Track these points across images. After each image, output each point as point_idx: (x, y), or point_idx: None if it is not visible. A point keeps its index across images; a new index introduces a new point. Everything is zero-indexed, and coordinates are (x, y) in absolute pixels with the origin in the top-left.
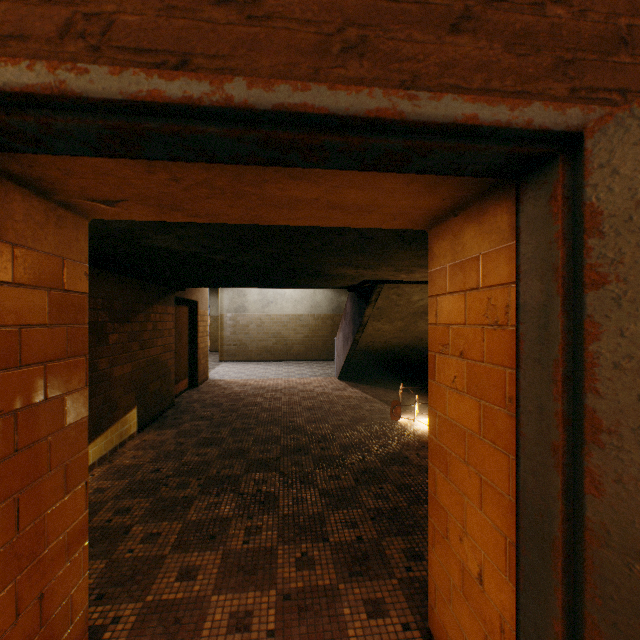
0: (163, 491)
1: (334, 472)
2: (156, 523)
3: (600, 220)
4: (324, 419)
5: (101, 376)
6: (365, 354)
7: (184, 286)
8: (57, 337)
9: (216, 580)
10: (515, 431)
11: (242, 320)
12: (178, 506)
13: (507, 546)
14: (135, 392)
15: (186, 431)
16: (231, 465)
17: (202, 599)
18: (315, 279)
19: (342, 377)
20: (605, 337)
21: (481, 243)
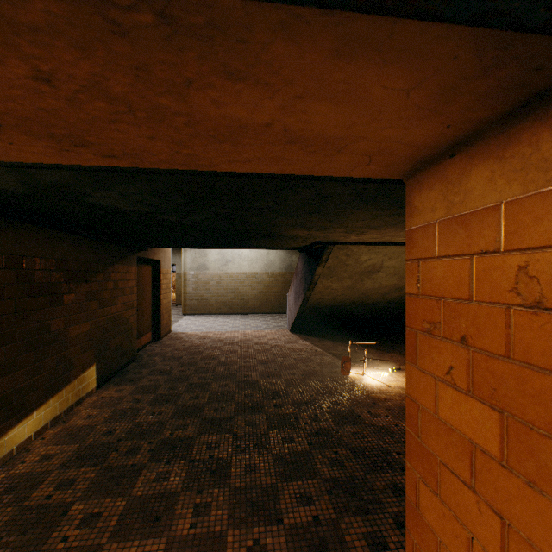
0: (112, 458)
1: (288, 433)
2: (99, 500)
3: None
4: (277, 373)
5: (54, 337)
6: (315, 309)
7: (146, 247)
8: None
9: None
10: None
11: (203, 277)
12: (125, 477)
13: None
14: (94, 350)
15: (144, 387)
16: (185, 426)
17: None
18: (269, 240)
19: (293, 330)
20: None
21: (504, 187)
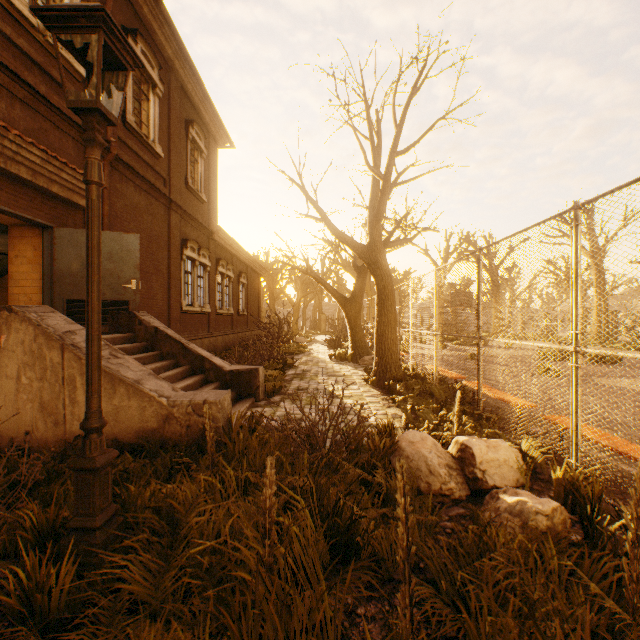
0: None
1: None
2: None
3: (56, 238)
4: None
5: None
6: None
7: None
8: None
9: None
10: (44, 264)
11: None
12: None
13: (40, 288)
14: None
15: None
16: None
17: None
18: None
19: None
20: (57, 250)
21: (32, 235)
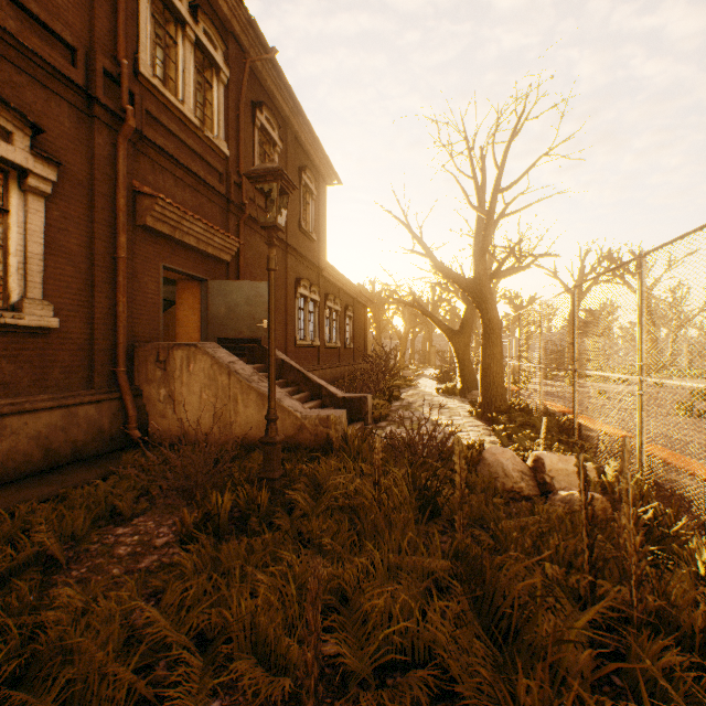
0: None
1: None
2: None
3: (210, 288)
4: None
5: None
6: None
7: None
8: None
9: None
10: (201, 309)
11: None
12: None
13: (198, 328)
14: None
15: None
16: None
17: None
18: None
19: None
20: (210, 298)
21: (193, 286)
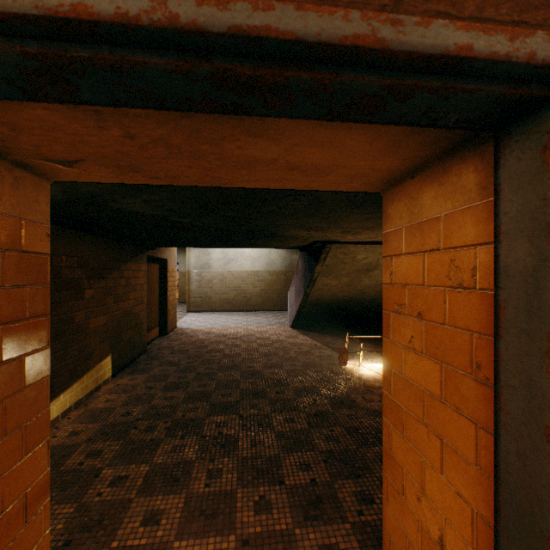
0: (132, 434)
1: (288, 415)
2: (124, 466)
3: None
4: (279, 364)
5: (77, 328)
6: (315, 306)
7: (154, 246)
8: (14, 298)
9: (179, 525)
10: (493, 405)
11: (207, 275)
12: (145, 449)
13: (474, 517)
14: (109, 341)
15: (155, 376)
16: (195, 408)
17: (165, 545)
18: (271, 240)
19: (294, 326)
20: None
21: (442, 204)
